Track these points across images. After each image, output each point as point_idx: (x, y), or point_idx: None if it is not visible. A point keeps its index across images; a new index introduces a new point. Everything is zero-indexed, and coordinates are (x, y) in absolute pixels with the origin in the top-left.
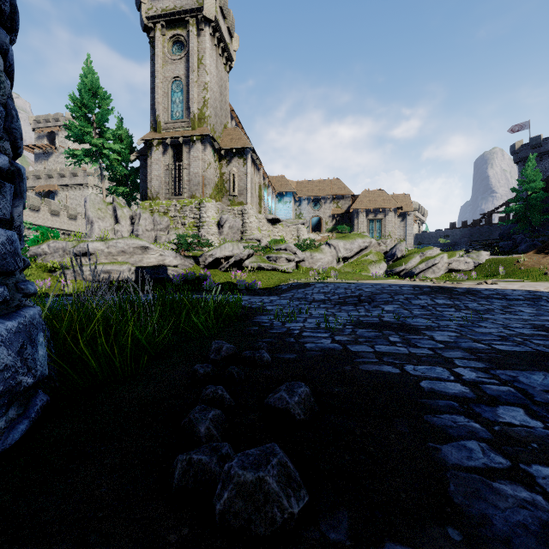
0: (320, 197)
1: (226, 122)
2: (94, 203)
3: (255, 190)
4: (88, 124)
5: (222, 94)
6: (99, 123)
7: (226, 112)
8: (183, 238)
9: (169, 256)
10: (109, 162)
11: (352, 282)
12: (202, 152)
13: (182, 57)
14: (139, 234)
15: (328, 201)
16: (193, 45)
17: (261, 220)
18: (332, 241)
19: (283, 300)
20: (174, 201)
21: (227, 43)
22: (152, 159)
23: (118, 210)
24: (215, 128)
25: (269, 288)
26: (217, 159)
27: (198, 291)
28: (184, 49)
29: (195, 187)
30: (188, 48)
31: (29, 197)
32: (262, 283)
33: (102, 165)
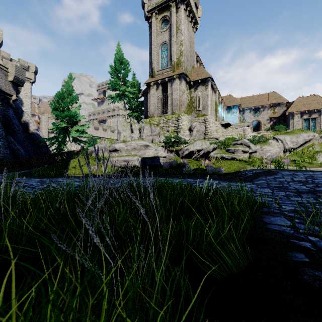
0: (259, 107)
1: (194, 64)
2: (121, 122)
3: (212, 105)
4: (118, 80)
5: (191, 47)
6: (124, 78)
7: (194, 58)
8: (169, 138)
9: (160, 151)
10: (128, 100)
11: (315, 170)
12: (179, 84)
13: (167, 28)
14: (143, 138)
15: (266, 108)
16: (173, 19)
17: (217, 125)
18: (279, 136)
19: (263, 189)
20: (162, 117)
21: (194, 13)
22: (150, 94)
23: (133, 125)
24: (187, 68)
25: (233, 173)
26: (188, 88)
27: (180, 174)
28: (168, 23)
29: (174, 107)
30: (170, 22)
31: (94, 123)
32: (225, 169)
33: (125, 101)
